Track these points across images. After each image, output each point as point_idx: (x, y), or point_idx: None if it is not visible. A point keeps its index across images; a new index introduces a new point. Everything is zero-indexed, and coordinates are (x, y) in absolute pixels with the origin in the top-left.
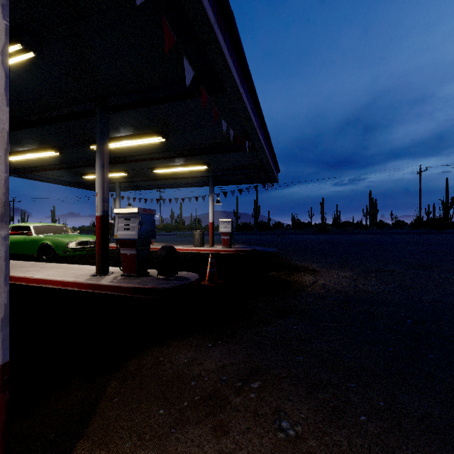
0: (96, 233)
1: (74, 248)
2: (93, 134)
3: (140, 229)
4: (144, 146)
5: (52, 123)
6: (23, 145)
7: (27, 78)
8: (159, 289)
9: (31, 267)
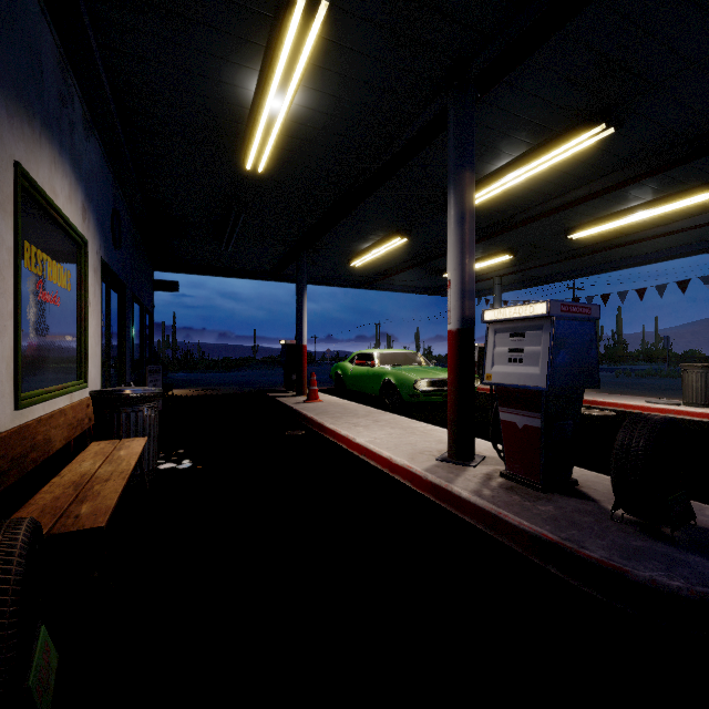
0: (448, 367)
1: (424, 390)
2: None
3: (552, 361)
4: (551, 177)
5: (387, 179)
6: (365, 238)
7: (339, 94)
8: (635, 581)
9: (363, 418)
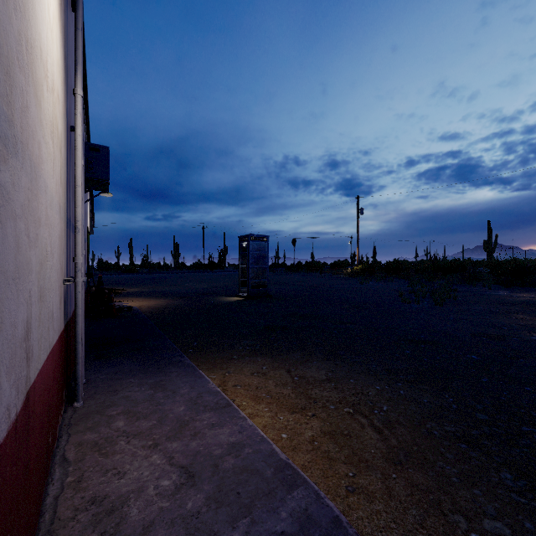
0: None
1: None
2: None
3: None
4: None
5: None
6: None
7: None
8: None
9: None
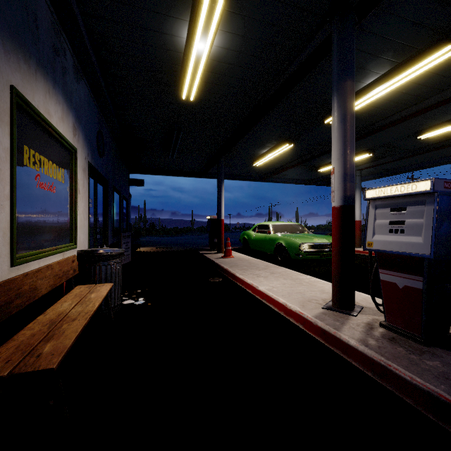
0: (332, 236)
1: (306, 251)
2: (327, 99)
3: (436, 231)
4: (409, 89)
5: (281, 99)
6: (263, 146)
7: (247, 34)
8: None
9: (263, 271)
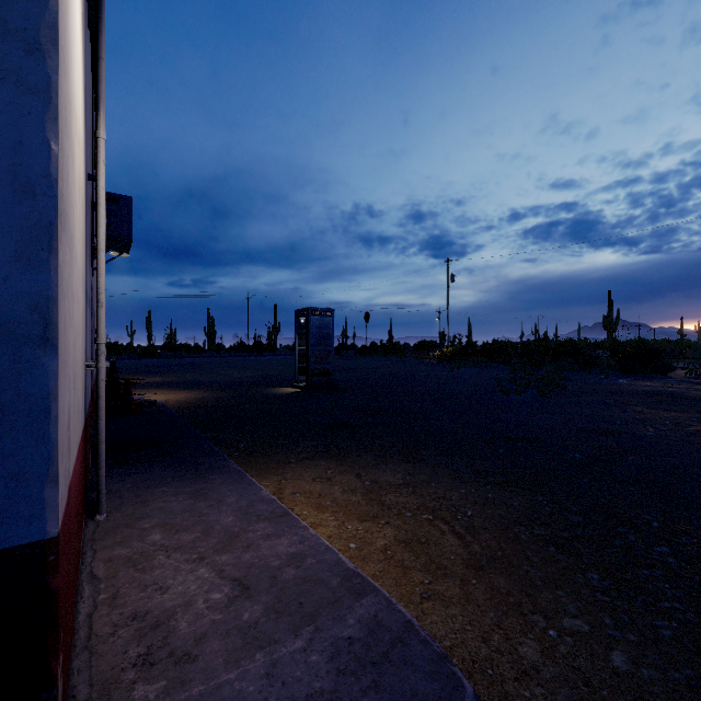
0: None
1: None
2: None
3: None
4: None
5: None
6: None
7: None
8: None
9: None
